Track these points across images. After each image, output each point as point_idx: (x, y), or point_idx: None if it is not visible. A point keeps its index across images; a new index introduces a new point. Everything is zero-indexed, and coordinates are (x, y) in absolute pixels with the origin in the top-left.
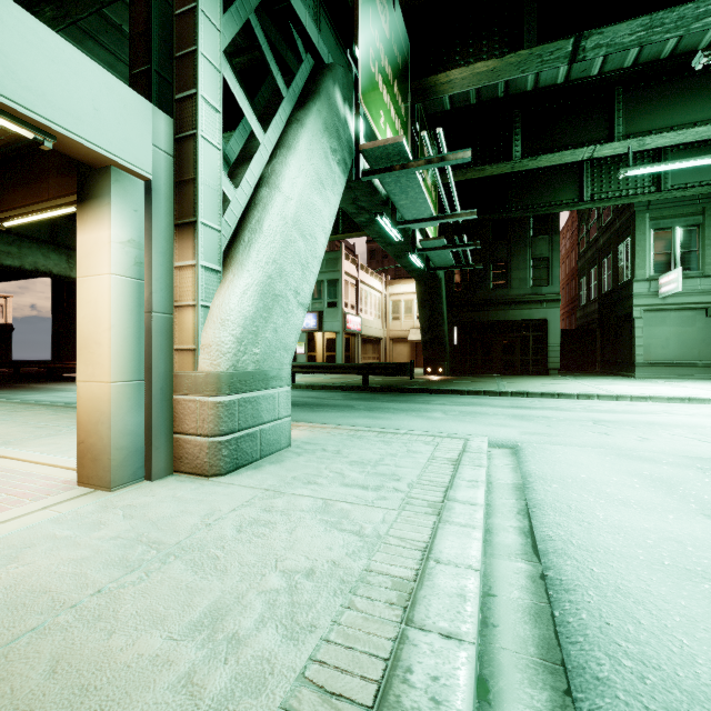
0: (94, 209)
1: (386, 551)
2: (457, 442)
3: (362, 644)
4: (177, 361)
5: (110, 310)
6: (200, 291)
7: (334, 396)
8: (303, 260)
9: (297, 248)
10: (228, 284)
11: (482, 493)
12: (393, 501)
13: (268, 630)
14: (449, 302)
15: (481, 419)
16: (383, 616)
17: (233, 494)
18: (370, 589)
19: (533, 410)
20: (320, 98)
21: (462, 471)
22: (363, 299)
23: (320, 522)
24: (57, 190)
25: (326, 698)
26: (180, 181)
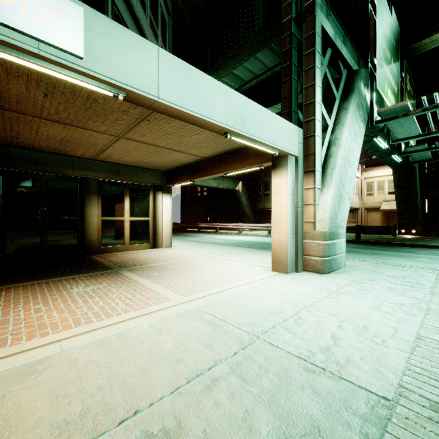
0: (280, 171)
1: (433, 305)
2: None
3: None
4: (305, 226)
5: (287, 208)
6: (316, 198)
7: None
8: (349, 177)
9: (347, 172)
10: (325, 194)
11: None
12: (425, 291)
13: (399, 313)
14: (420, 182)
15: None
16: None
17: (339, 280)
18: (434, 312)
19: None
20: (355, 92)
21: None
22: None
23: (392, 293)
24: (254, 162)
25: (435, 327)
26: (306, 154)
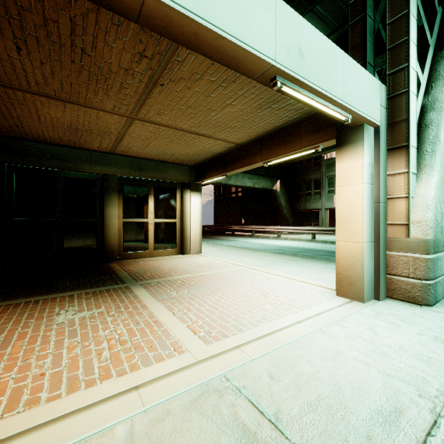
0: (350, 149)
1: None
2: None
3: None
4: (389, 231)
5: (363, 203)
6: (410, 188)
7: None
8: None
9: None
10: (425, 182)
11: None
12: None
13: None
14: None
15: None
16: None
17: None
18: None
19: None
20: None
21: None
22: None
23: None
24: (306, 143)
25: None
26: (392, 122)
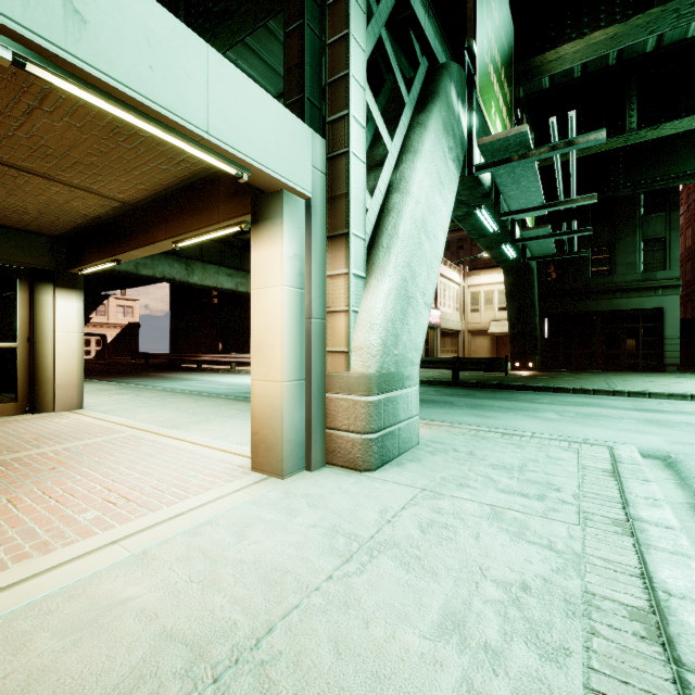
0: (268, 229)
1: (595, 573)
2: (600, 450)
3: (637, 681)
4: (329, 362)
5: (282, 318)
6: (351, 297)
7: (427, 390)
8: (428, 261)
9: (423, 249)
10: (373, 290)
11: (672, 515)
12: (568, 514)
13: (518, 645)
14: (539, 292)
15: (607, 423)
16: (641, 650)
17: (394, 491)
18: (605, 615)
19: (668, 414)
20: (439, 98)
21: (629, 485)
22: (442, 292)
23: (500, 530)
24: (226, 214)
25: None
26: (332, 197)
